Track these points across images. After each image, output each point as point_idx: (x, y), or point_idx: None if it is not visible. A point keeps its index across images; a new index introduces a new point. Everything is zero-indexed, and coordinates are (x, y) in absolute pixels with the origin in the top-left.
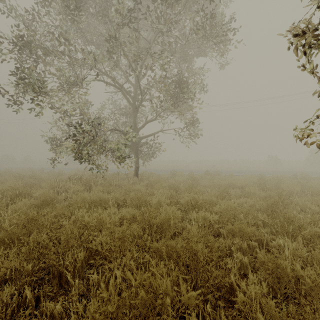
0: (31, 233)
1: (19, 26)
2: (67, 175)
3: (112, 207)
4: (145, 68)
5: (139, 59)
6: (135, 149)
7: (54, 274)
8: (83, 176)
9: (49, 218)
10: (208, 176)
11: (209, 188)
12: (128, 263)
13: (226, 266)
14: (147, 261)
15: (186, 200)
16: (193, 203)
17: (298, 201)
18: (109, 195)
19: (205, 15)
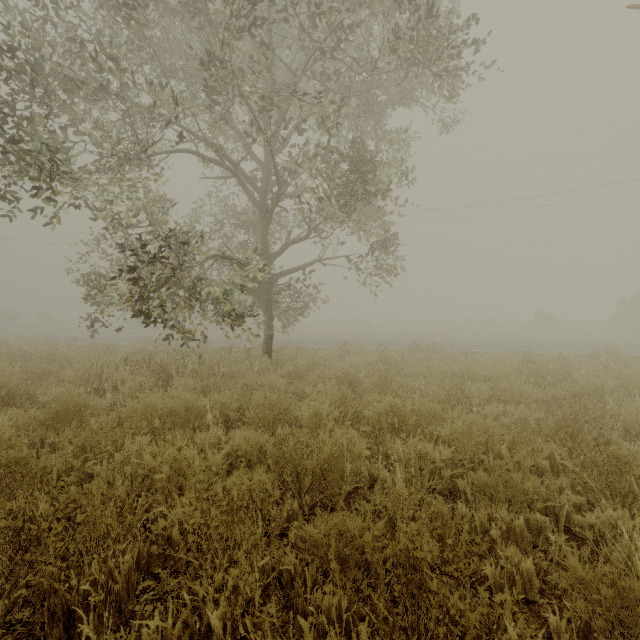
0: (13, 496)
1: (9, 28)
2: (122, 353)
3: (214, 426)
4: (287, 126)
5: (274, 105)
6: (265, 299)
7: (53, 614)
8: (154, 355)
9: (60, 460)
10: (418, 354)
11: (422, 381)
12: (242, 588)
13: (494, 599)
14: (290, 569)
15: (376, 411)
16: (392, 417)
17: (616, 411)
18: (208, 399)
19: (416, 9)
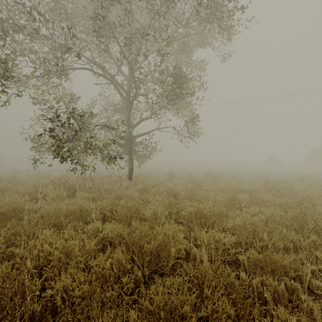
0: None
1: None
2: (53, 178)
3: (96, 220)
4: (139, 54)
5: (132, 42)
6: (128, 149)
7: None
8: (68, 179)
9: None
10: (209, 178)
11: (213, 193)
12: None
13: None
14: None
15: (189, 212)
16: (198, 215)
17: (321, 210)
18: (93, 205)
19: None
